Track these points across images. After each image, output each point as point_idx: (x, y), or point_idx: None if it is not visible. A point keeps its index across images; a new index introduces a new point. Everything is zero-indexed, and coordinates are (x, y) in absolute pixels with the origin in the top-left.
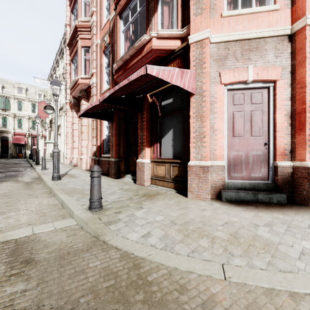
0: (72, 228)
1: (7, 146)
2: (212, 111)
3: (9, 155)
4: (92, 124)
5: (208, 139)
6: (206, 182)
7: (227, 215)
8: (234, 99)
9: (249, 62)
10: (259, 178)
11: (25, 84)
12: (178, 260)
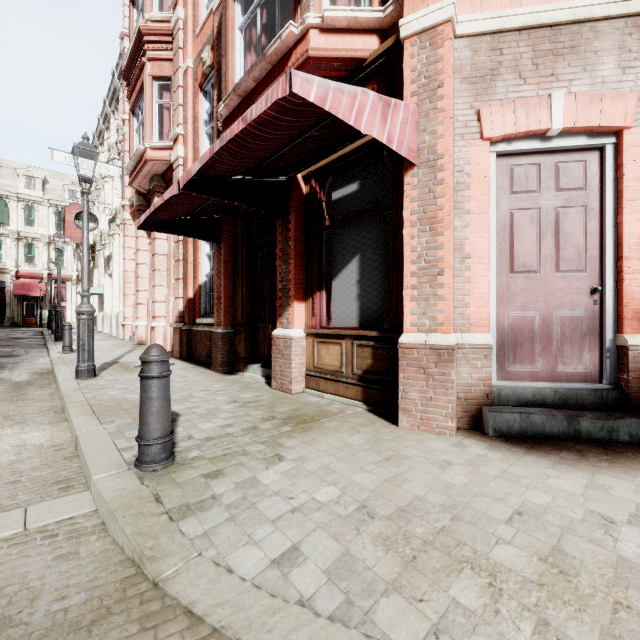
0: (76, 529)
1: (3, 300)
2: (460, 207)
3: (7, 321)
4: (176, 250)
5: (449, 277)
6: (446, 388)
7: (513, 483)
8: (513, 177)
9: (553, 84)
10: (577, 377)
11: (41, 169)
12: None
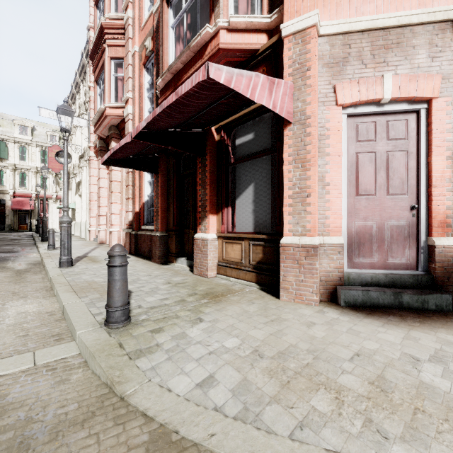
0: (68, 365)
1: (4, 213)
2: (322, 151)
3: (7, 227)
4: (127, 178)
5: (314, 199)
6: (312, 274)
7: (355, 336)
8: (358, 131)
9: (385, 68)
10: (401, 266)
11: (31, 120)
12: (272, 451)
